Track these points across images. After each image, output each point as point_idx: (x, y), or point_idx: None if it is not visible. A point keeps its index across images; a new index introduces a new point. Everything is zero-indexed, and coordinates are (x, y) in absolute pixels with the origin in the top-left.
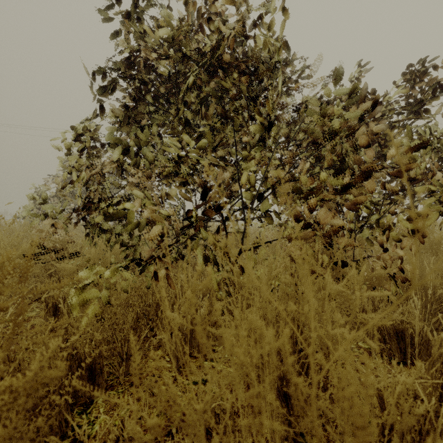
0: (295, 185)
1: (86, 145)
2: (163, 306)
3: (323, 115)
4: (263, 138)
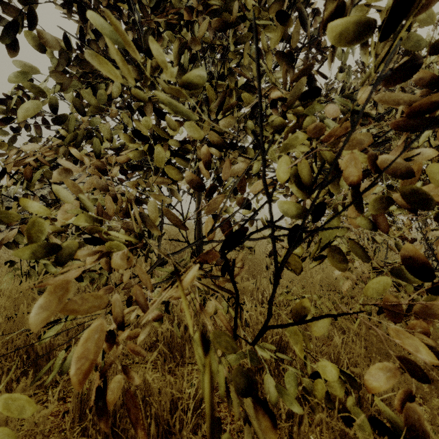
0: (402, 187)
1: (20, 123)
2: (117, 418)
3: (437, 45)
4: (320, 88)
